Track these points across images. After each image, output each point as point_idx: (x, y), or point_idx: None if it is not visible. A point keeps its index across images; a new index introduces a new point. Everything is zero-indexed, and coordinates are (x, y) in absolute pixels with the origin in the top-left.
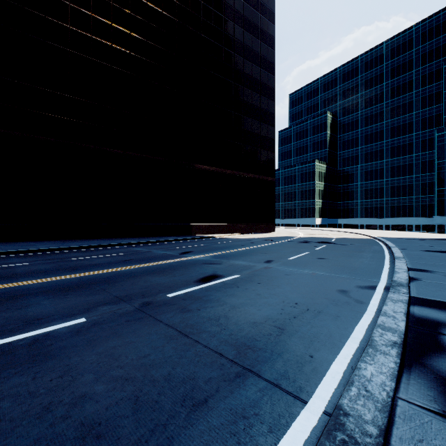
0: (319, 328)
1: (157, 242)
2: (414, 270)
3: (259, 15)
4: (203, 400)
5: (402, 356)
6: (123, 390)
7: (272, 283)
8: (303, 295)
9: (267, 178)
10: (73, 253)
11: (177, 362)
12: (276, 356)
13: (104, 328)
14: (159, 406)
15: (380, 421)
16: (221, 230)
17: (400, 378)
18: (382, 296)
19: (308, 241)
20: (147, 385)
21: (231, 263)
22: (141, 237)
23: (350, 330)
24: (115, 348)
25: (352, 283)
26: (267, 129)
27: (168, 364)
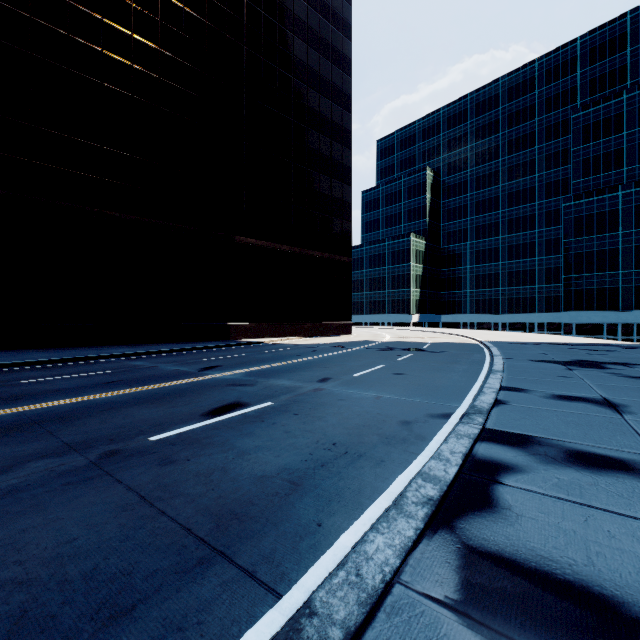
0: (349, 480)
1: (173, 352)
2: (508, 389)
3: (330, 27)
4: (129, 607)
5: (431, 518)
6: (7, 602)
7: (313, 414)
8: (349, 431)
9: (342, 257)
10: (28, 371)
11: (116, 548)
12: (269, 528)
13: (22, 498)
14: (55, 624)
15: (353, 621)
16: (275, 332)
17: (413, 552)
18: (454, 428)
19: (392, 348)
20: (50, 589)
21: (269, 383)
22: (149, 344)
23: (389, 481)
24: (25, 532)
25: (422, 411)
26: (341, 188)
27: (100, 552)
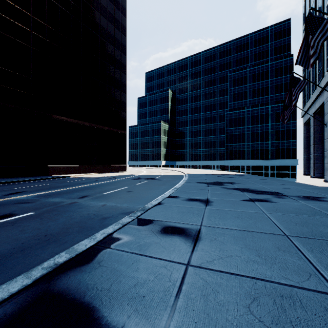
0: (30, 258)
1: (0, 184)
2: (171, 197)
3: (114, 7)
4: None
5: (43, 276)
6: None
7: (53, 218)
8: (64, 226)
9: (121, 131)
10: None
11: None
12: None
13: None
14: None
15: None
16: (80, 170)
17: (4, 302)
18: None
19: (140, 178)
20: None
21: (46, 200)
22: None
23: (56, 255)
24: None
25: (120, 211)
26: (120, 94)
27: None
